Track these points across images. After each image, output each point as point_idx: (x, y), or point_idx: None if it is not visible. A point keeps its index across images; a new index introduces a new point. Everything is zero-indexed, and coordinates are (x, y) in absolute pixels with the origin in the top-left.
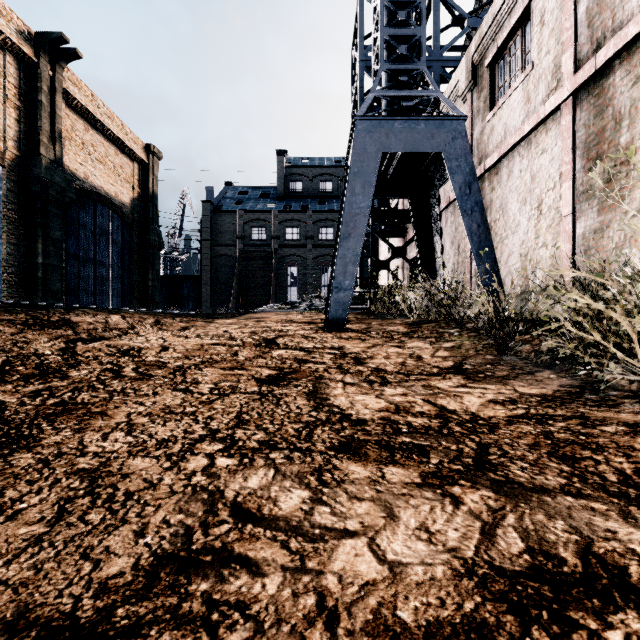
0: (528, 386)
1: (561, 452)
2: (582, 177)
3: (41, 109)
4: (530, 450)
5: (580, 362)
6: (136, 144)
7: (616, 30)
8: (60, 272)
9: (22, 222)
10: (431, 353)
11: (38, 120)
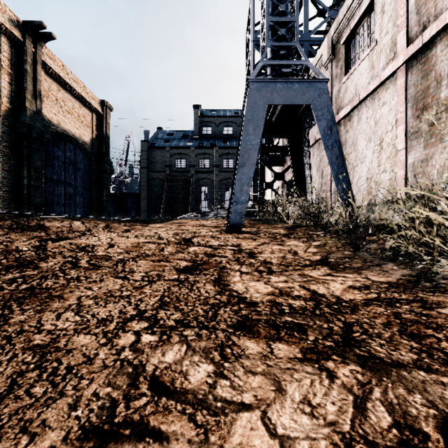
0: (377, 275)
1: (409, 330)
2: (412, 122)
3: (26, 75)
4: (385, 328)
5: (415, 257)
6: (94, 100)
7: (437, 15)
8: (40, 190)
9: (13, 155)
10: (304, 249)
11: (24, 83)
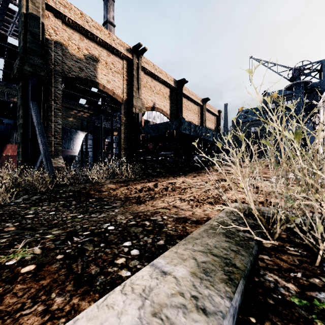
0: None
1: None
2: None
3: (203, 115)
4: None
5: None
6: (216, 111)
7: None
8: None
9: None
10: None
11: (203, 118)
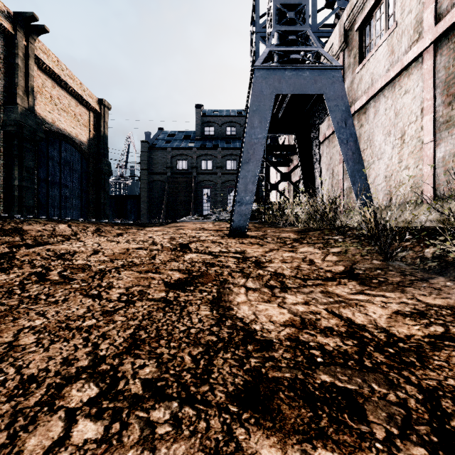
0: (429, 295)
1: None
2: (442, 110)
3: (17, 70)
4: None
5: None
6: (91, 98)
7: None
8: (32, 192)
9: (3, 154)
10: (321, 258)
11: (15, 78)
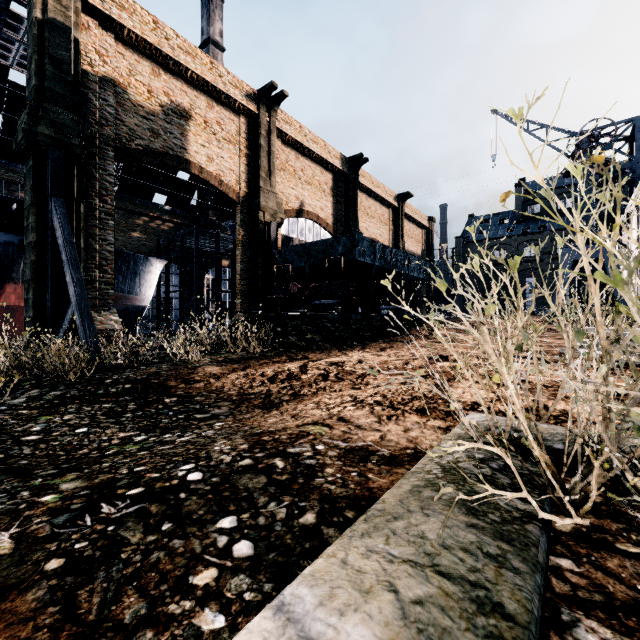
0: None
1: None
2: None
3: (399, 227)
4: None
5: None
6: (424, 220)
7: None
8: None
9: None
10: None
11: (398, 232)
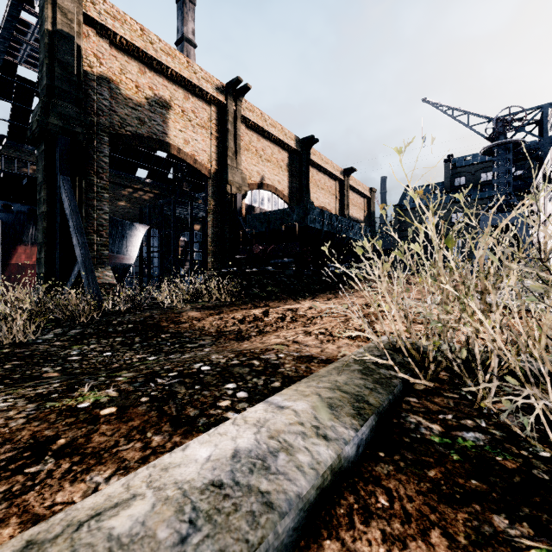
0: None
1: None
2: None
3: (345, 197)
4: None
5: None
6: (366, 190)
7: None
8: None
9: None
10: None
11: (344, 201)
